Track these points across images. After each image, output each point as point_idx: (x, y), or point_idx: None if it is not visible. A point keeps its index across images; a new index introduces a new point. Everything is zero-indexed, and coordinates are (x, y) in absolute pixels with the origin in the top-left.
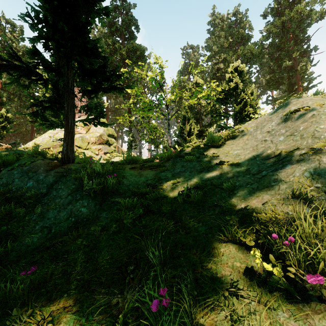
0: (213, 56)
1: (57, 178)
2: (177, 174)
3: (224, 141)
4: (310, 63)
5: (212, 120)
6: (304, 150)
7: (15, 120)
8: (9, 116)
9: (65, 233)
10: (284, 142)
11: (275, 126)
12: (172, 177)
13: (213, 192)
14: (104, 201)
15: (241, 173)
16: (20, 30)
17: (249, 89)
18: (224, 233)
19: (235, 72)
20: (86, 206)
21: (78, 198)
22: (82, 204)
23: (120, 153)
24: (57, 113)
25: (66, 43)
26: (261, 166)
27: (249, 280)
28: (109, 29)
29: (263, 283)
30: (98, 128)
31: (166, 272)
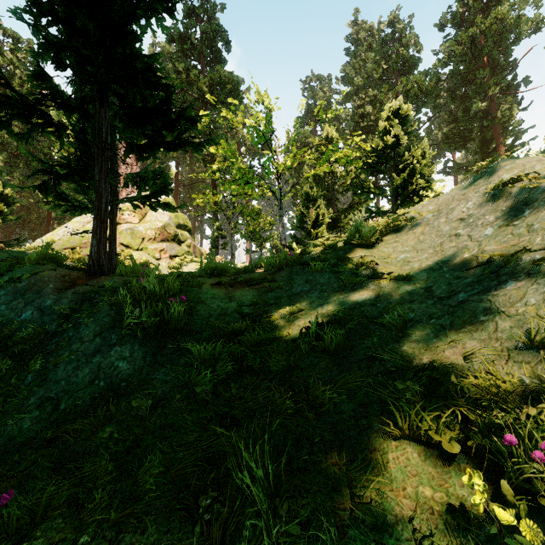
0: (355, 94)
1: (77, 304)
2: (297, 296)
3: (380, 237)
4: (517, 106)
5: (353, 201)
6: (539, 252)
7: (18, 201)
8: (7, 193)
9: (85, 410)
10: (496, 238)
11: (474, 209)
12: (288, 301)
13: (365, 332)
14: (162, 348)
15: (417, 296)
16: (28, 47)
17: (419, 148)
18: (392, 417)
19: (395, 117)
20: (127, 358)
21: (113, 342)
22: (120, 354)
23: (199, 257)
24: (84, 187)
25: (96, 57)
26: (453, 283)
27: (457, 535)
28: (180, 47)
29: (488, 544)
30: (159, 213)
31: (279, 526)
